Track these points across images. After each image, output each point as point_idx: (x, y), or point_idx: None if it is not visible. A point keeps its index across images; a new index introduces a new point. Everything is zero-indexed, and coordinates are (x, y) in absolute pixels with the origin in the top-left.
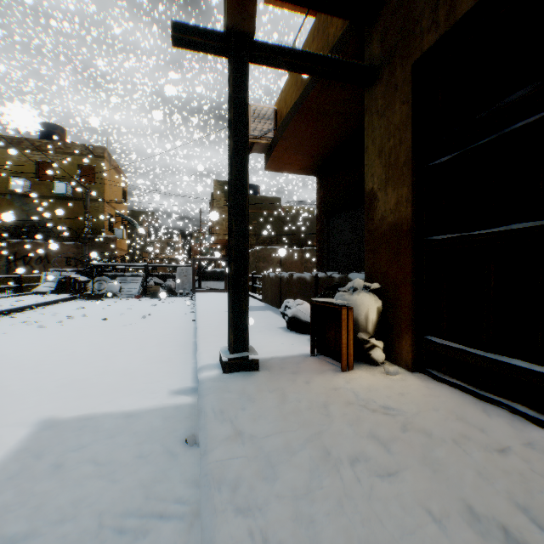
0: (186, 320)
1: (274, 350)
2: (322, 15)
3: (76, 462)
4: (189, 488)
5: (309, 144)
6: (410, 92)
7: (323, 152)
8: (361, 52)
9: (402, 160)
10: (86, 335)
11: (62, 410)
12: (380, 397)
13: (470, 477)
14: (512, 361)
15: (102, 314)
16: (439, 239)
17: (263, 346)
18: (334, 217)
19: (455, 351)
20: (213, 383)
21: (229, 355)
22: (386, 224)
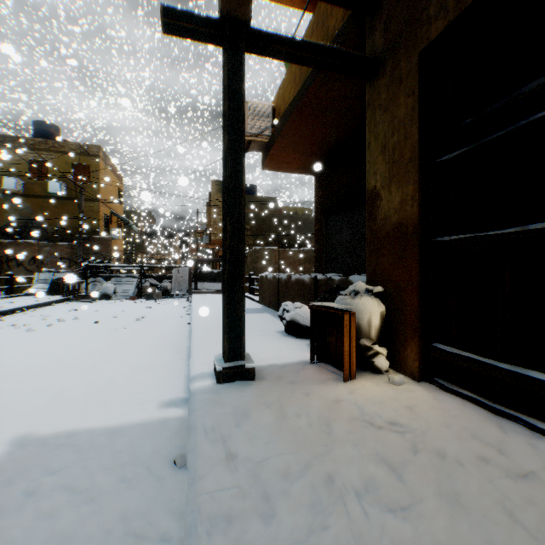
0: (181, 323)
1: (271, 357)
2: (322, 7)
3: (50, 489)
4: (175, 521)
5: (308, 143)
6: (415, 84)
7: (322, 151)
8: (362, 45)
9: (407, 156)
10: (76, 339)
11: (41, 426)
12: (386, 411)
13: (494, 511)
14: (530, 373)
15: (95, 316)
16: (448, 240)
17: (260, 352)
18: (333, 217)
19: (465, 360)
20: (206, 395)
21: (224, 364)
22: (390, 224)
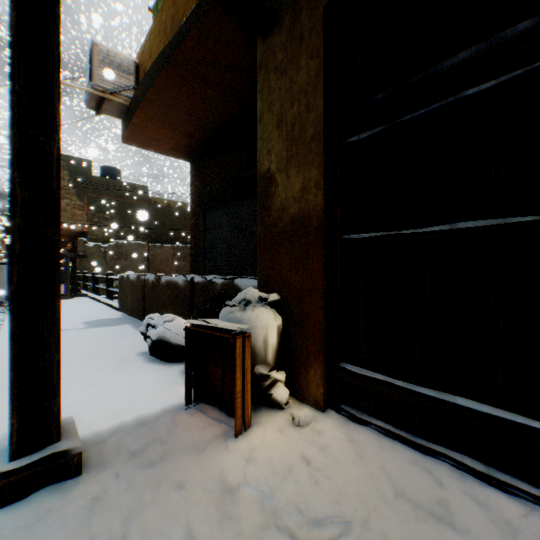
0: None
1: (123, 406)
2: None
3: None
4: None
5: (183, 118)
6: (321, 43)
7: (199, 132)
8: None
9: (310, 132)
10: None
11: None
12: (304, 490)
13: None
14: (459, 401)
15: None
16: (358, 238)
17: (105, 400)
18: (212, 210)
19: (380, 384)
20: None
21: (7, 464)
22: (288, 217)
